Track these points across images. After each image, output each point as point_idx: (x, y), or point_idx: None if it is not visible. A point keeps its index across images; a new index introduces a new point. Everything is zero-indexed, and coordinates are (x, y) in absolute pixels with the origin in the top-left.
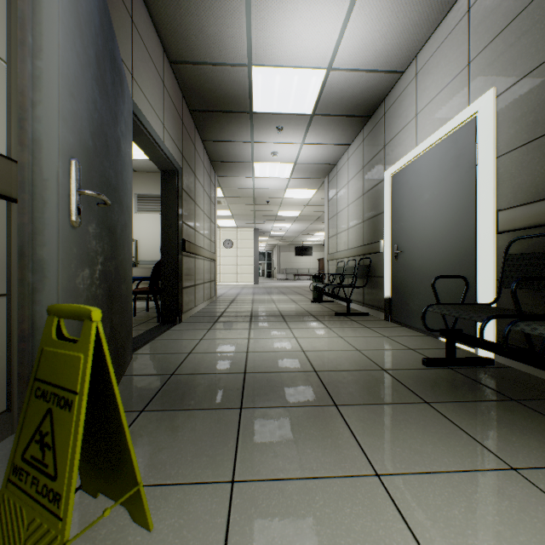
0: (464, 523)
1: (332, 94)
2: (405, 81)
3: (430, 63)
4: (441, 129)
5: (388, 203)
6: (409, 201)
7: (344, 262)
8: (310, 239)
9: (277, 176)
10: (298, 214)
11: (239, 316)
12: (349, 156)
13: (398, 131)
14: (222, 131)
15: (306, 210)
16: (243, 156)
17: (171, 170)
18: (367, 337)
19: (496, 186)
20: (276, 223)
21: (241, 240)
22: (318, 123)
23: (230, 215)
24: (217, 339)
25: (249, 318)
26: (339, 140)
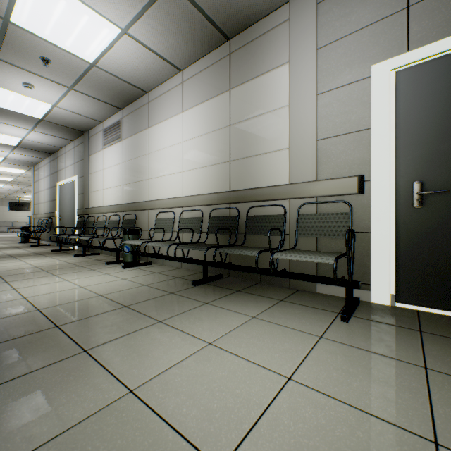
0: (31, 259)
1: (28, 144)
2: (63, 151)
3: (68, 153)
4: (70, 178)
5: (58, 197)
6: (64, 198)
7: (42, 220)
8: (28, 197)
9: None
10: (11, 180)
11: None
12: (45, 164)
13: (61, 169)
14: None
15: (20, 179)
16: None
17: None
18: (40, 249)
19: (78, 202)
20: None
21: None
22: (21, 149)
23: None
24: None
25: None
26: (37, 156)
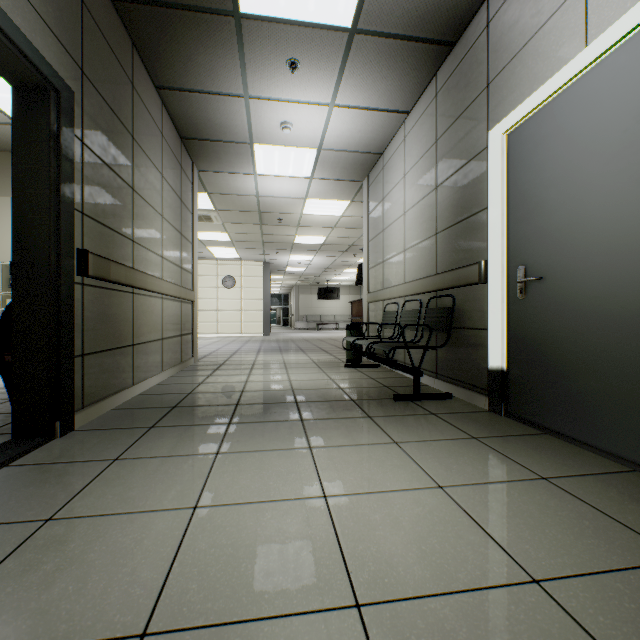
0: None
1: None
2: None
3: None
4: None
5: (500, 188)
6: (562, 170)
7: (398, 304)
8: (337, 278)
9: (291, 174)
10: (322, 241)
11: (213, 405)
12: (407, 132)
13: (525, 40)
14: (189, 64)
15: (334, 236)
16: (235, 128)
17: (36, 85)
18: (505, 486)
19: None
20: (293, 254)
21: (246, 277)
22: (360, 56)
23: (229, 241)
24: (97, 517)
25: (230, 413)
26: (393, 100)
